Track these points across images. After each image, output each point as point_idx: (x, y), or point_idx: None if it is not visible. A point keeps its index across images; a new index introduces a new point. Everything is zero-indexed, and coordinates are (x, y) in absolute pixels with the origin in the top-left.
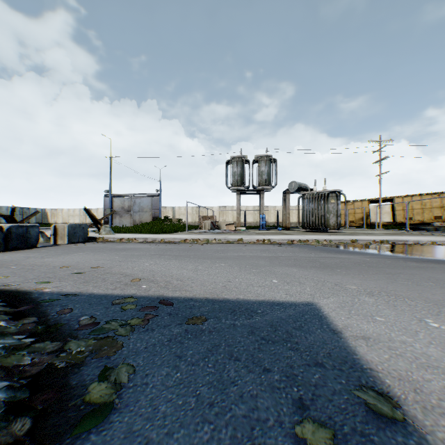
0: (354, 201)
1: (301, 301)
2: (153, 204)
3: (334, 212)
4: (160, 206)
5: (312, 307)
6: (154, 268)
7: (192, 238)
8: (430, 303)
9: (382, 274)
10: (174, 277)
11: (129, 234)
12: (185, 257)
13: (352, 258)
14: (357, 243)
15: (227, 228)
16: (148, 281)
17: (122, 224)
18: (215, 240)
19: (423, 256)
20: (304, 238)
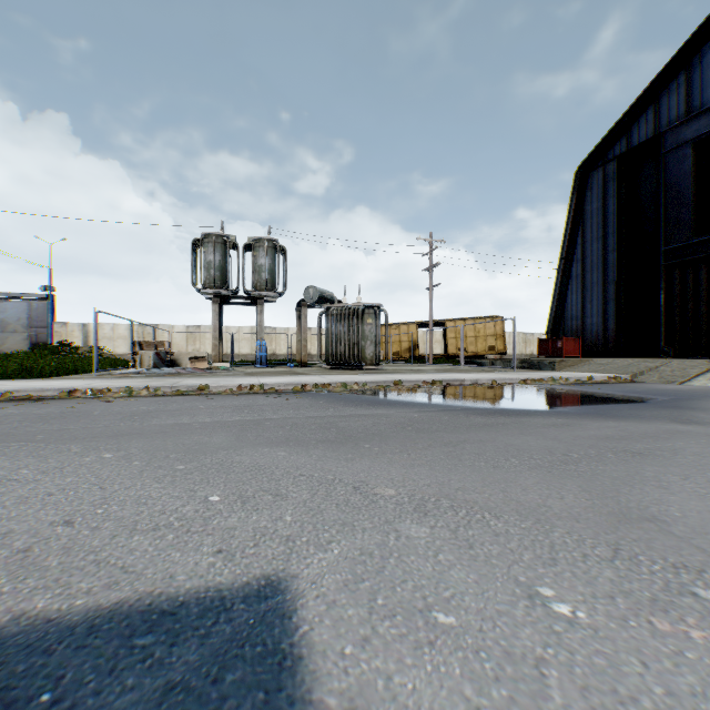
0: (399, 324)
1: (248, 579)
2: (34, 315)
3: (372, 338)
4: (52, 321)
5: (271, 607)
6: None
7: (91, 388)
8: (530, 518)
9: (439, 448)
10: None
11: None
12: (18, 440)
13: (393, 414)
14: (403, 386)
15: (193, 364)
16: None
17: None
18: (149, 389)
19: (488, 405)
20: (323, 380)
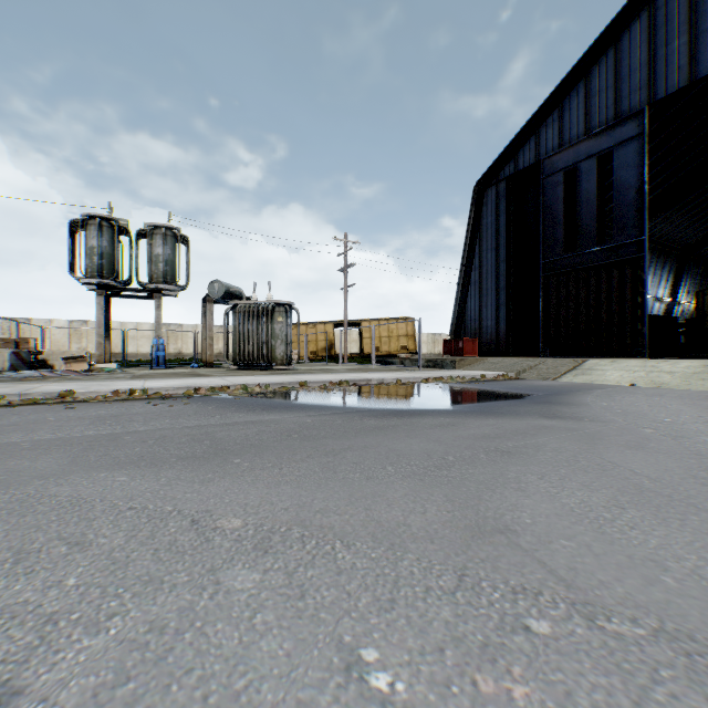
0: (316, 323)
1: None
2: None
3: (282, 337)
4: None
5: None
6: None
7: None
8: (384, 544)
9: (318, 459)
10: None
11: None
12: None
13: (285, 420)
14: (308, 387)
15: (69, 366)
16: None
17: None
18: None
19: (386, 405)
20: (222, 382)
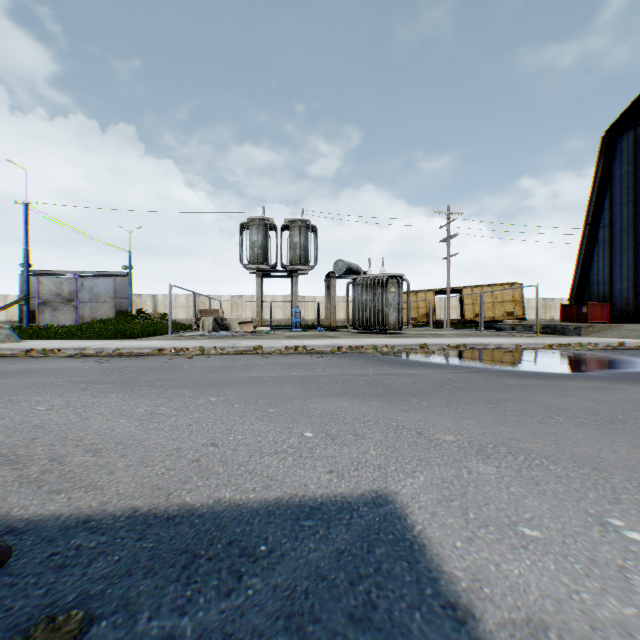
0: (417, 291)
1: (362, 491)
2: (118, 289)
3: (395, 305)
4: (131, 294)
5: (387, 511)
6: (50, 419)
7: (174, 347)
8: (586, 466)
9: (481, 404)
10: (87, 441)
11: (54, 341)
12: (144, 386)
13: (428, 374)
14: (428, 349)
15: (241, 328)
16: (1, 464)
17: (57, 323)
18: (216, 349)
19: (517, 368)
20: (356, 343)
